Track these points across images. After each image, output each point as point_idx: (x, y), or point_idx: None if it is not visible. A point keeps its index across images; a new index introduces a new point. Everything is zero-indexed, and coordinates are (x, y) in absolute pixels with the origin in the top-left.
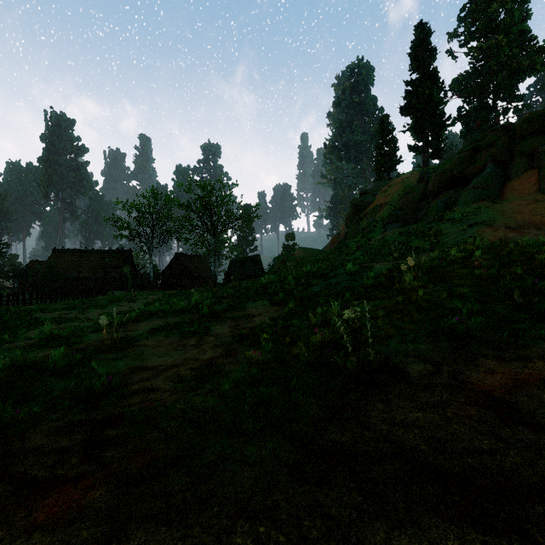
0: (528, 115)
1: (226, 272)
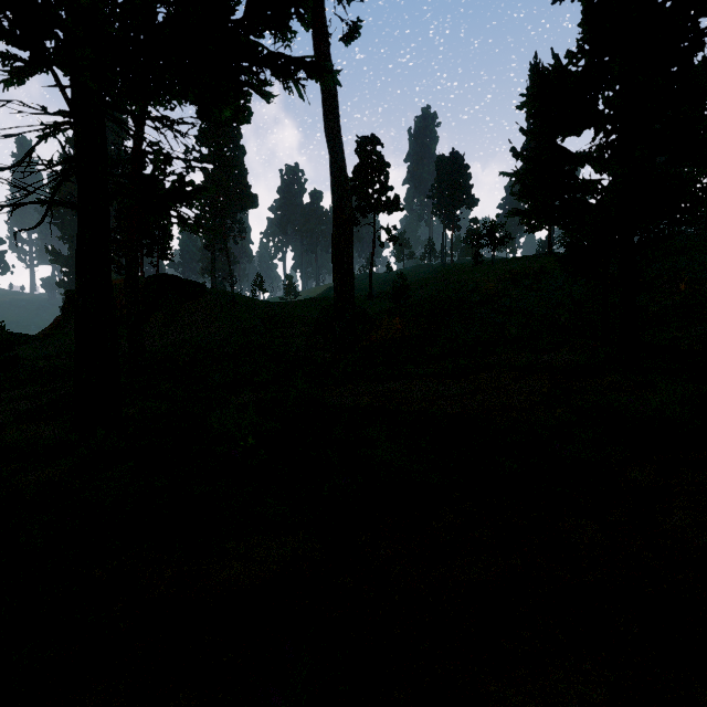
0: (168, 275)
1: None
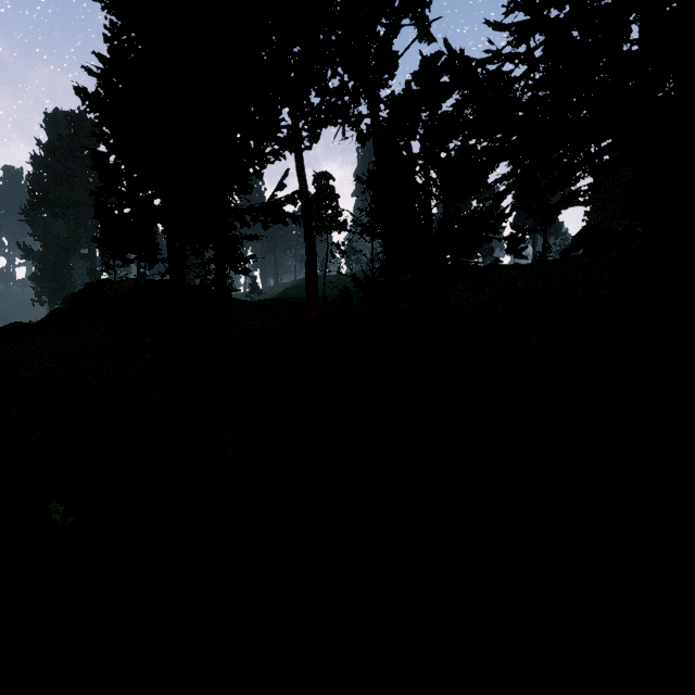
0: None
1: None
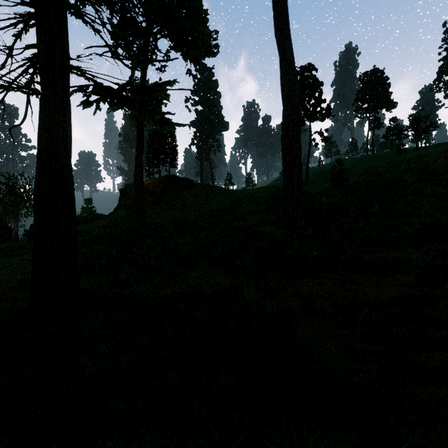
0: (171, 175)
1: (28, 232)
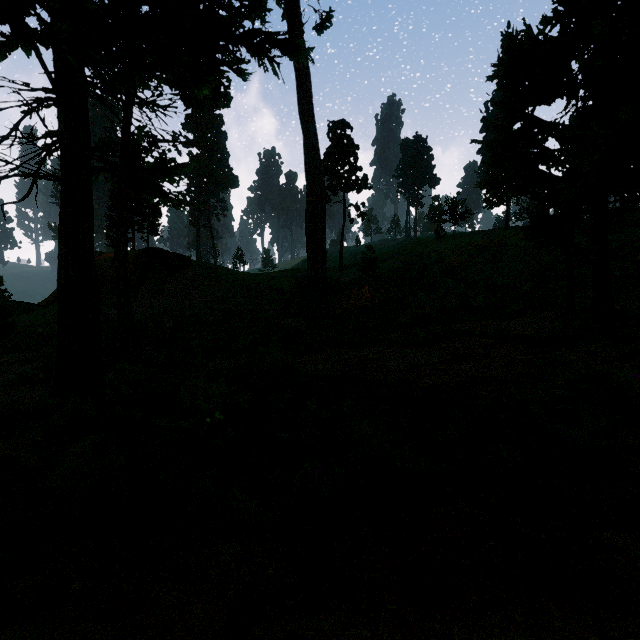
0: (156, 249)
1: None
